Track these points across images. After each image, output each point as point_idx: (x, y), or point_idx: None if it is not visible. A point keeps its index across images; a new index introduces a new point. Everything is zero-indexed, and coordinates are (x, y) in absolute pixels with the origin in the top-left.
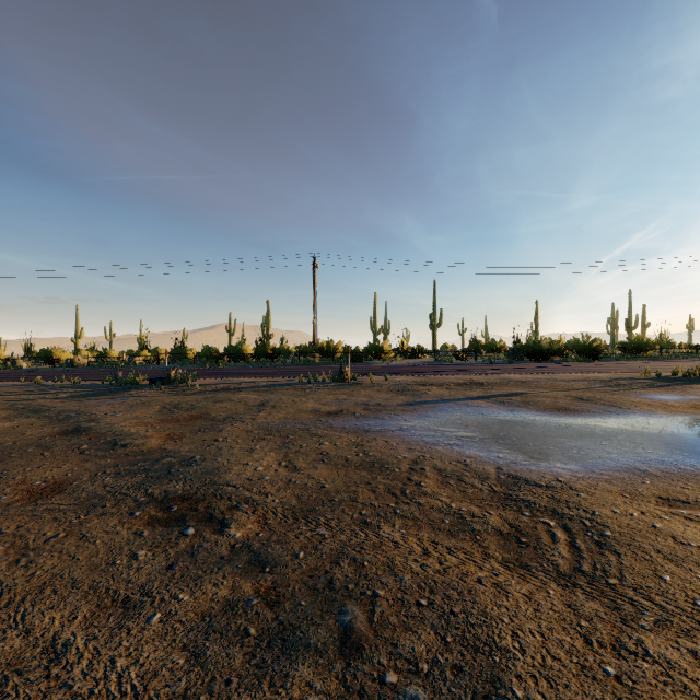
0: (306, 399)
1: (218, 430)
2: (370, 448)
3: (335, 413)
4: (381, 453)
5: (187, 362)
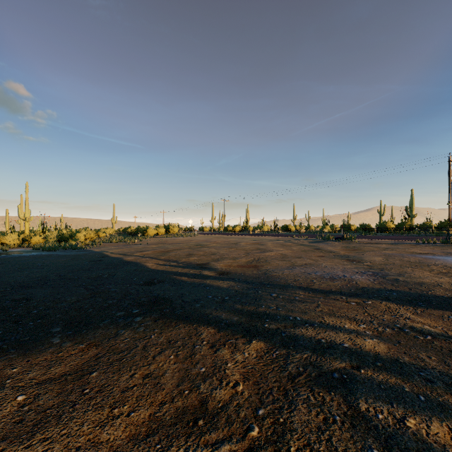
0: (412, 248)
1: (364, 253)
2: (423, 261)
3: (423, 254)
4: (426, 261)
5: (351, 232)
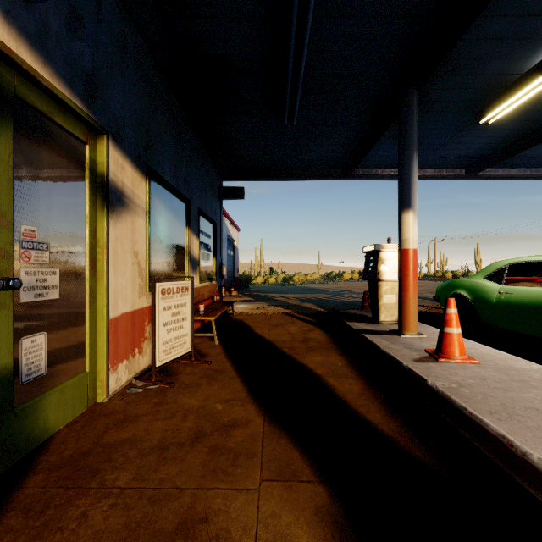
0: None
1: None
2: None
3: None
4: None
5: None
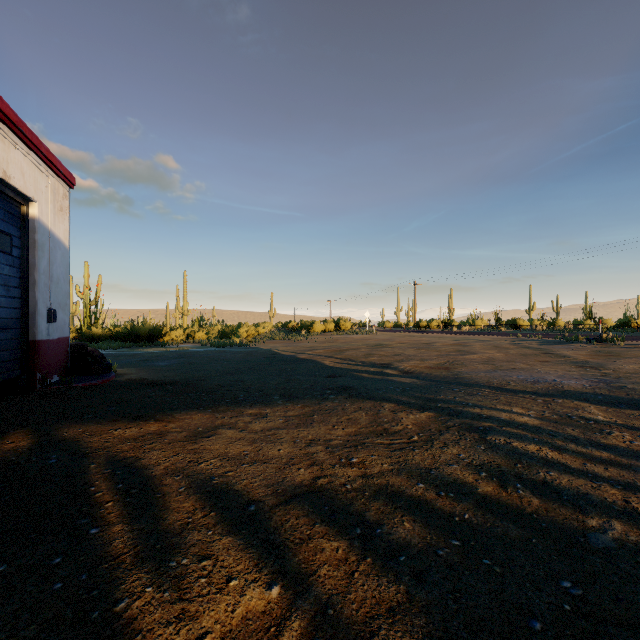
0: None
1: (618, 359)
2: None
3: None
4: None
5: (628, 330)
